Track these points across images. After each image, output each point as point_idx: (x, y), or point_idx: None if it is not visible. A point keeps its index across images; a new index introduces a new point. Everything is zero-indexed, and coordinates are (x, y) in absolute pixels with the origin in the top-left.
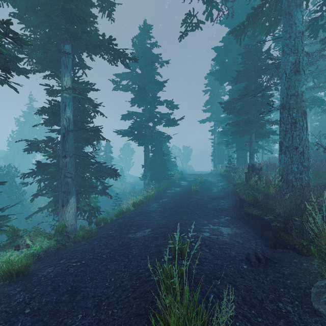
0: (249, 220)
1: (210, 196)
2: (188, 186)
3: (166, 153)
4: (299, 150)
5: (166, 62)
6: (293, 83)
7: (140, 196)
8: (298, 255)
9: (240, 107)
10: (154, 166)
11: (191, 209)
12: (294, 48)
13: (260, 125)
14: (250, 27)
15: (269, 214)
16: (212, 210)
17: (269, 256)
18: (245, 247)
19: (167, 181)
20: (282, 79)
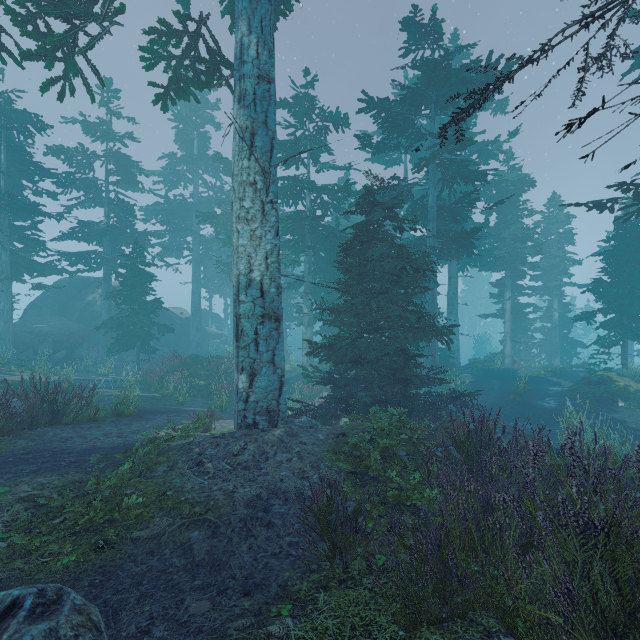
0: None
1: None
2: None
3: None
4: None
5: None
6: None
7: None
8: None
9: None
10: None
11: None
12: None
13: None
14: None
15: None
16: None
17: None
18: None
19: None
20: None
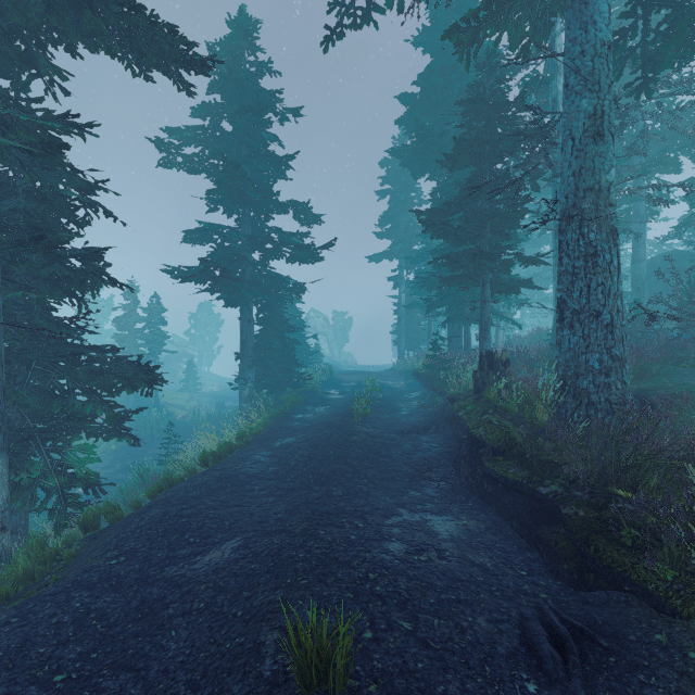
0: (497, 494)
1: (396, 427)
2: (345, 401)
3: (296, 326)
4: (604, 318)
5: (294, 113)
6: (590, 161)
7: (233, 427)
8: (659, 615)
9: (461, 222)
10: (264, 355)
11: (354, 463)
12: (592, 79)
13: (501, 264)
14: (492, 28)
15: (550, 480)
16: (404, 463)
17: (577, 618)
18: (505, 586)
19: (297, 389)
20: (566, 152)
